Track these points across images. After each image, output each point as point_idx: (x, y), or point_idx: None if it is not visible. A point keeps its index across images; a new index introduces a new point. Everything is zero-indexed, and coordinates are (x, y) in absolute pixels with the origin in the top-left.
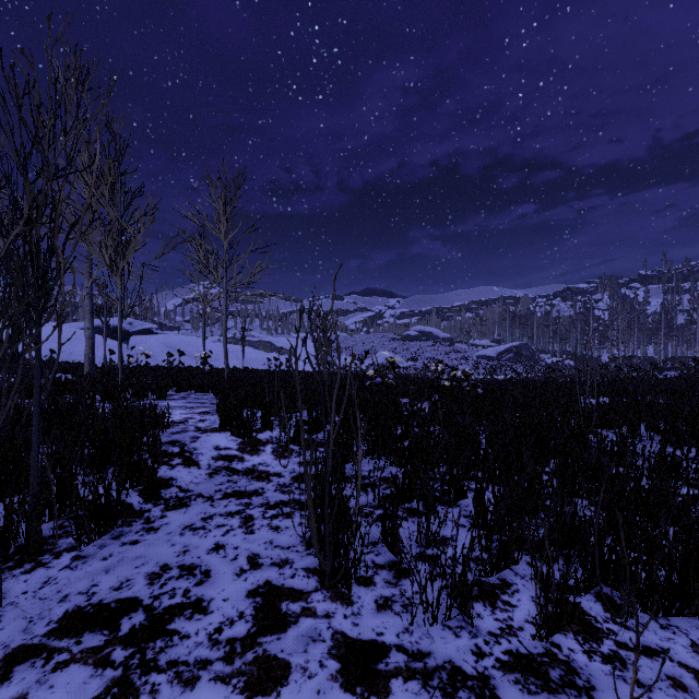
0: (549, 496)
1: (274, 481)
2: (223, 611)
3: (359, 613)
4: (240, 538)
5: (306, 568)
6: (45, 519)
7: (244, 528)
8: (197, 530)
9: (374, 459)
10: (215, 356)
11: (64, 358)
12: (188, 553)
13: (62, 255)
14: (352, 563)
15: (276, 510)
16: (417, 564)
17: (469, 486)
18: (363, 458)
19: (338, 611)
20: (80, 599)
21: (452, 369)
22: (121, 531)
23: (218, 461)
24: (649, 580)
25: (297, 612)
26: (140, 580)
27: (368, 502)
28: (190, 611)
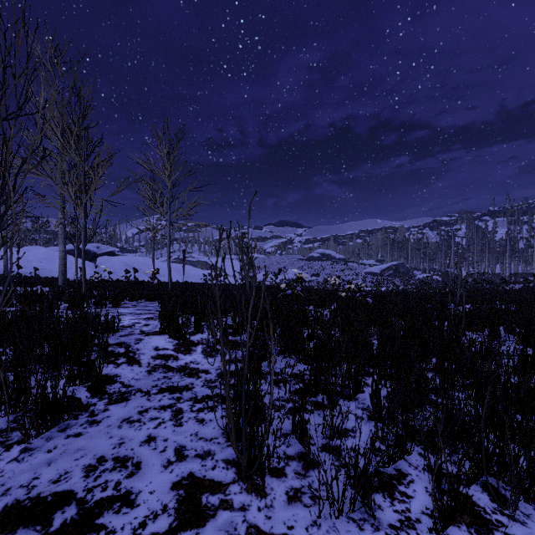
0: (433, 390)
1: (202, 377)
2: (148, 504)
3: (272, 505)
4: (170, 431)
5: (225, 459)
6: (1, 414)
7: (174, 420)
8: (133, 422)
9: (285, 357)
10: (163, 273)
11: (46, 274)
12: (123, 445)
13: (14, 185)
14: (265, 457)
15: (203, 404)
16: (323, 455)
17: (365, 382)
18: (276, 356)
19: (252, 503)
20: (20, 492)
21: (347, 283)
22: (68, 424)
23: (157, 360)
24: (532, 474)
25: (216, 504)
26: (77, 472)
27: (280, 396)
28: (119, 504)
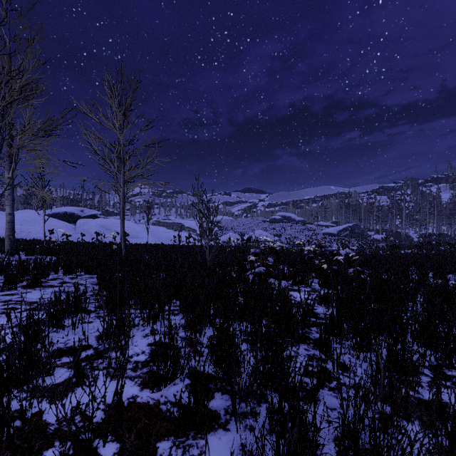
0: None
1: None
2: None
3: None
4: None
5: None
6: None
7: None
8: None
9: None
10: (136, 234)
11: (23, 236)
12: None
13: None
14: None
15: None
16: None
17: None
18: None
19: None
20: None
21: (332, 253)
22: None
23: None
24: None
25: None
26: None
27: None
28: None
